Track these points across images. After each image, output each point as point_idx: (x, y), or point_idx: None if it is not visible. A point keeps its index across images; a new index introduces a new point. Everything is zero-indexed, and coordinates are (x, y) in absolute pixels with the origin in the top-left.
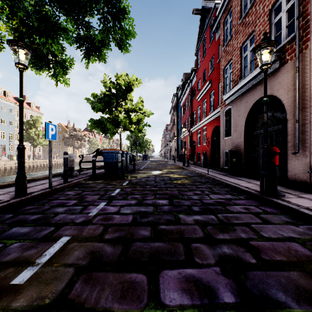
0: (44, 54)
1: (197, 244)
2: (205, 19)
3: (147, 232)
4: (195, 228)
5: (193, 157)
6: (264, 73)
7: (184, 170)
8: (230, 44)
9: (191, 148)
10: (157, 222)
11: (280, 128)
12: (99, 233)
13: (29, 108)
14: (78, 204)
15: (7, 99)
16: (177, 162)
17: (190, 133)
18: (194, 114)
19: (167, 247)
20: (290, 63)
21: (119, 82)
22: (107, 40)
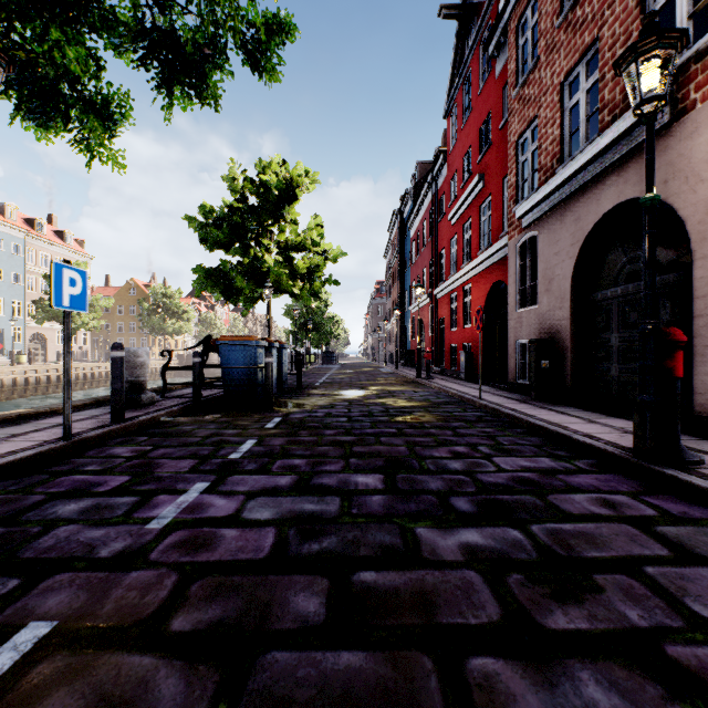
0: (50, 82)
1: (487, 660)
2: (469, 30)
3: (315, 600)
4: (471, 584)
5: (441, 357)
6: (647, 124)
7: (419, 388)
8: (534, 78)
9: (435, 337)
10: (350, 557)
11: (670, 283)
12: (157, 604)
13: (59, 245)
14: (127, 490)
15: (8, 222)
16: (402, 369)
17: (434, 300)
18: (443, 256)
19: (381, 679)
20: (703, 109)
21: (264, 178)
22: (219, 42)
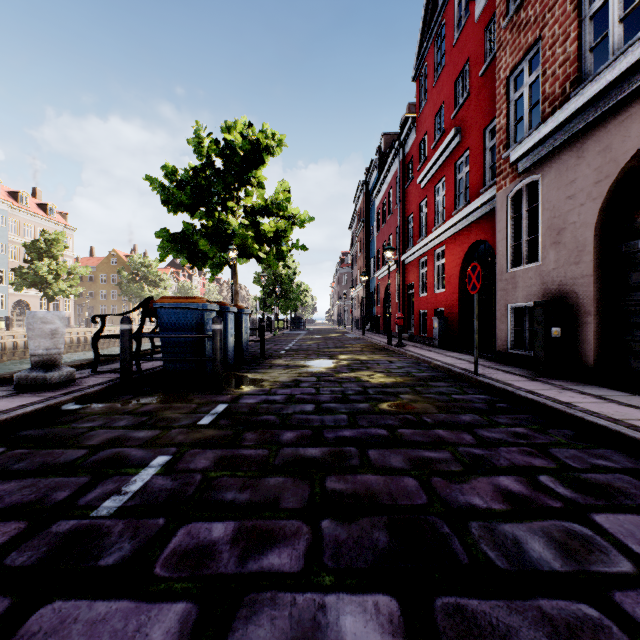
0: None
1: None
2: None
3: None
4: None
5: (408, 323)
6: None
7: (393, 356)
8: None
9: (402, 302)
10: None
11: None
12: None
13: (42, 217)
14: None
15: None
16: (368, 334)
17: (401, 266)
18: (410, 222)
19: None
20: None
21: (229, 138)
22: None
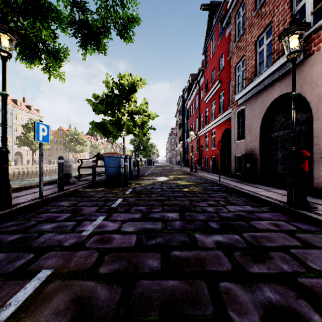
0: (33, 43)
1: (227, 283)
2: (214, 15)
3: (156, 261)
4: (219, 256)
5: (201, 162)
6: (292, 62)
7: (191, 176)
8: (243, 38)
9: (198, 153)
10: (168, 245)
11: (303, 130)
12: (92, 263)
13: (28, 111)
14: (70, 219)
15: None
16: (183, 167)
17: (198, 136)
18: (202, 117)
19: (185, 290)
20: (317, 54)
21: (122, 82)
22: (107, 26)
